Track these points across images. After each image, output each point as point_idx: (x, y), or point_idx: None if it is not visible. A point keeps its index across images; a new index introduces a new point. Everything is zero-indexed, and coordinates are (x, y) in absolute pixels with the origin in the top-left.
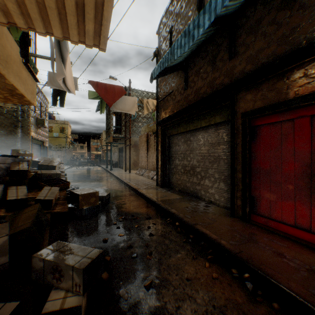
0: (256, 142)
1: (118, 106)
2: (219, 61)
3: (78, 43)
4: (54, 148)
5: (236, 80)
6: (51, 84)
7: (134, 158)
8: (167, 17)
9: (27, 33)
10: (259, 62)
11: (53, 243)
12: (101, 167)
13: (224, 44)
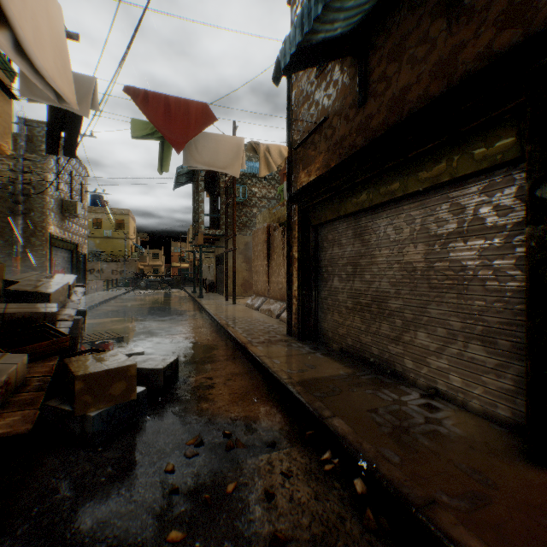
0: None
1: (202, 155)
2: None
3: None
4: (105, 258)
5: None
6: (28, 92)
7: (244, 274)
8: None
9: None
10: None
11: None
12: (185, 291)
13: None
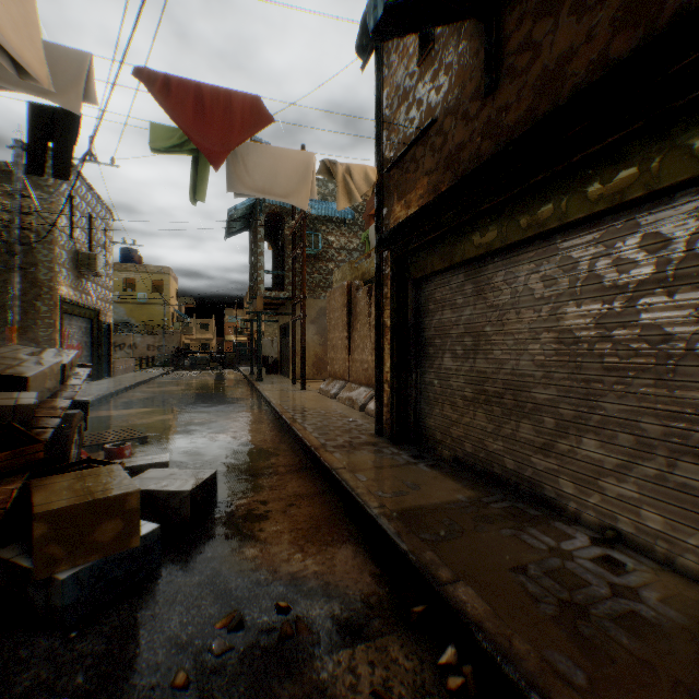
0: None
1: (253, 178)
2: None
3: None
4: (138, 329)
5: None
6: None
7: (317, 350)
8: None
9: None
10: None
11: None
12: (240, 373)
13: None
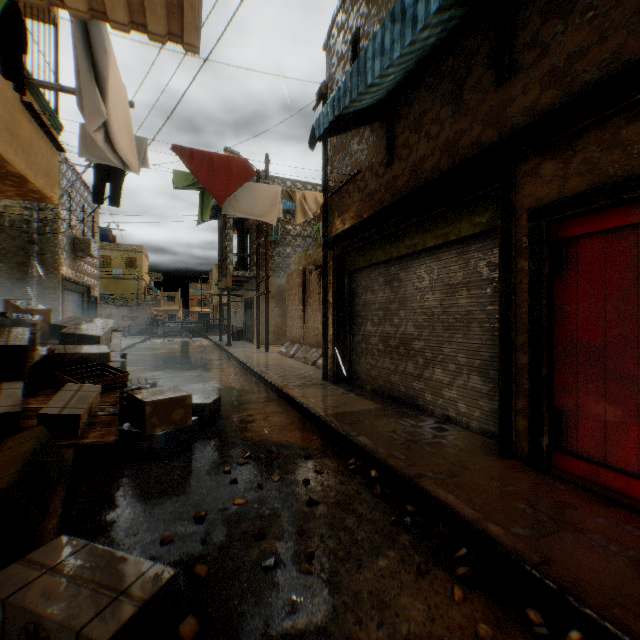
0: (567, 278)
1: (240, 204)
2: (471, 91)
3: (128, 29)
4: (114, 302)
5: (515, 132)
6: (87, 153)
7: (277, 320)
8: (347, 11)
9: (18, 22)
10: (575, 82)
11: (48, 544)
12: (209, 340)
13: (483, 50)
